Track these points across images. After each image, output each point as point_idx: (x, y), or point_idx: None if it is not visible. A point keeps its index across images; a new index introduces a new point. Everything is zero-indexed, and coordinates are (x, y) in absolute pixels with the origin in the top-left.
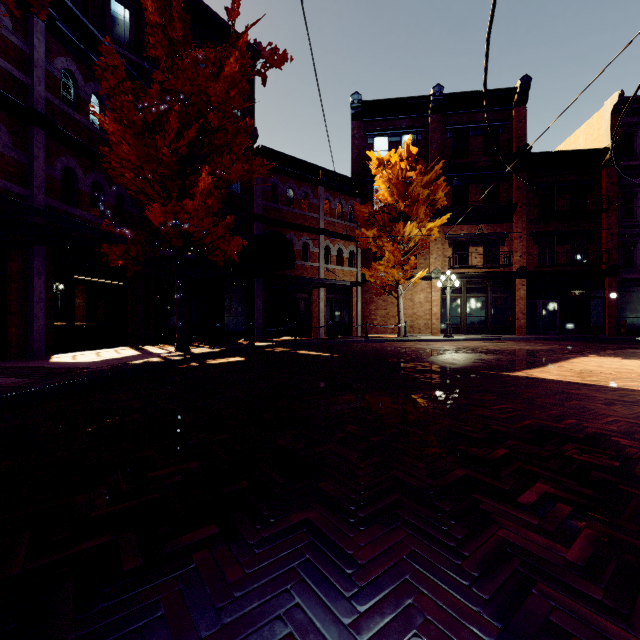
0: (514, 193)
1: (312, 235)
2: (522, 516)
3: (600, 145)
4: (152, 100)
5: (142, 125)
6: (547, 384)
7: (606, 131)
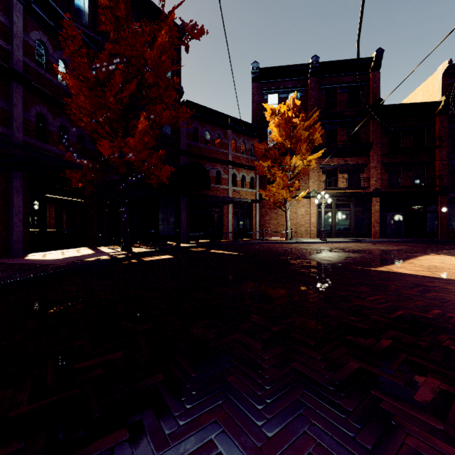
0: (371, 134)
1: (223, 165)
2: (425, 419)
3: (434, 99)
4: (102, 62)
5: (95, 81)
6: (406, 278)
7: (438, 89)
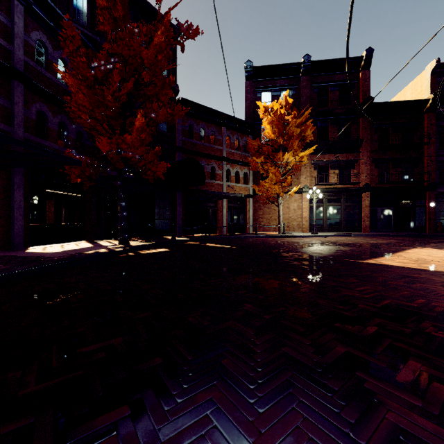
0: (361, 131)
1: (217, 161)
2: (405, 397)
3: (422, 97)
4: (101, 61)
5: (94, 80)
6: (394, 269)
7: (427, 87)
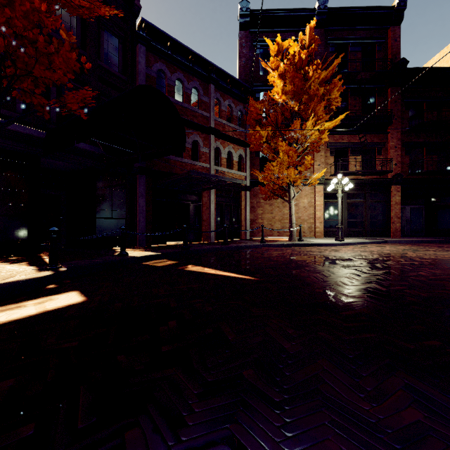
0: (390, 106)
1: (202, 134)
2: None
3: None
4: None
5: None
6: None
7: None
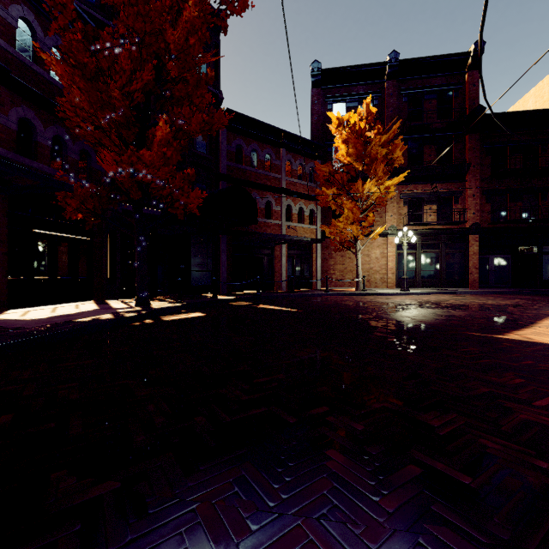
0: (467, 153)
1: (274, 194)
2: None
3: None
4: (106, 44)
5: (97, 72)
6: None
7: None
